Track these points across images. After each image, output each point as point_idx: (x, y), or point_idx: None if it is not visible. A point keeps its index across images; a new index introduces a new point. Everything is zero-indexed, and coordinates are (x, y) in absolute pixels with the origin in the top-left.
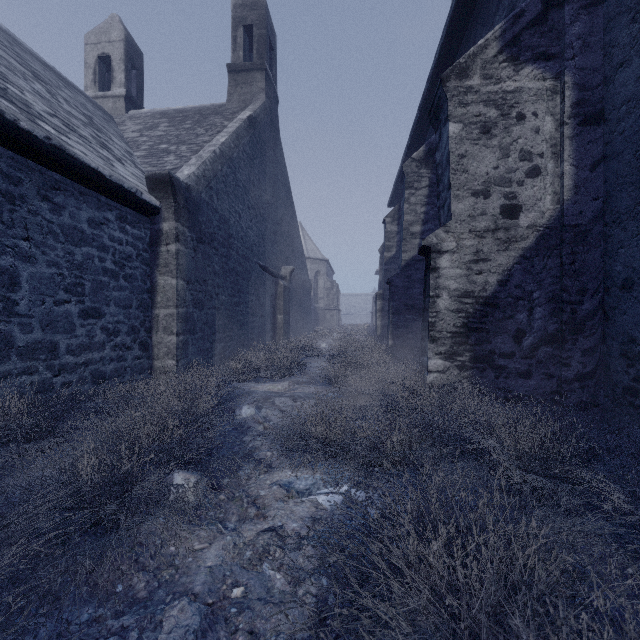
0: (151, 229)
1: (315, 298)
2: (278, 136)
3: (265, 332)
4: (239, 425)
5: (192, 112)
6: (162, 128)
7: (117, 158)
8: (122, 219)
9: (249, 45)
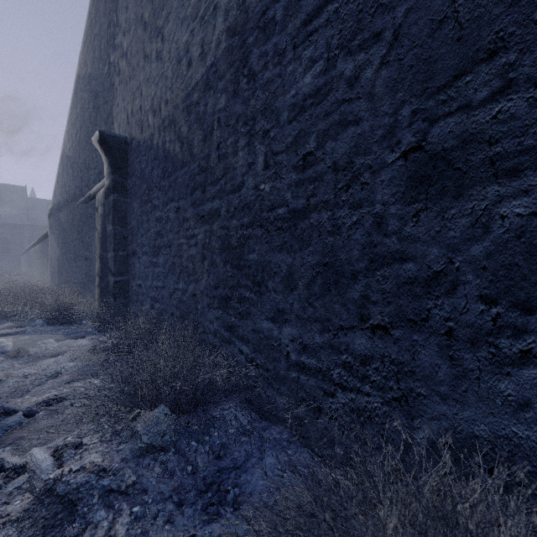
0: None
1: None
2: None
3: (93, 280)
4: None
5: None
6: None
7: None
8: None
9: None
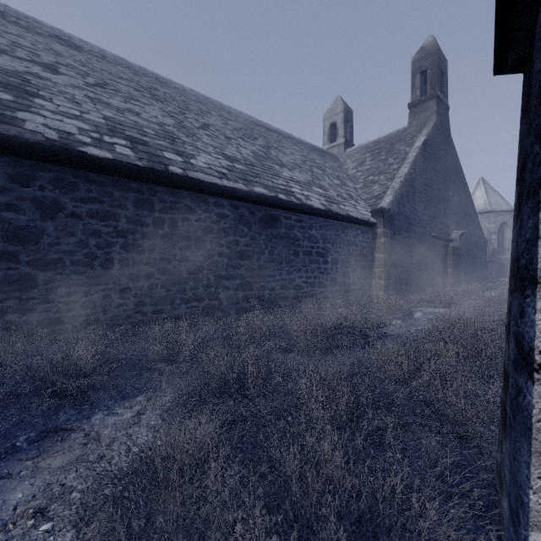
0: (372, 233)
1: (500, 250)
2: (448, 135)
3: (436, 281)
4: (415, 318)
5: (384, 143)
6: (368, 163)
7: (355, 201)
8: (362, 232)
9: (424, 80)
